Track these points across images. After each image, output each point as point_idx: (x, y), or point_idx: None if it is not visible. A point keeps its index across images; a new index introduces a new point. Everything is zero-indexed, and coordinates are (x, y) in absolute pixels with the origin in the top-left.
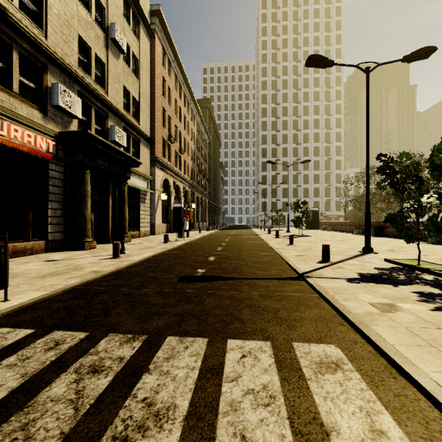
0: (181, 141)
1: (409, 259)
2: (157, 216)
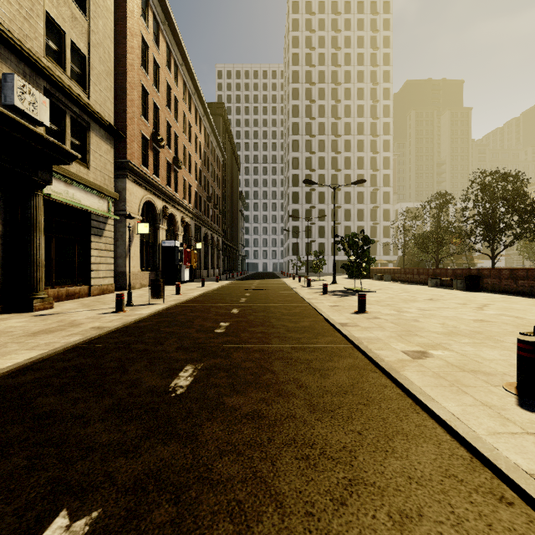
0: (179, 150)
1: None
2: (131, 260)
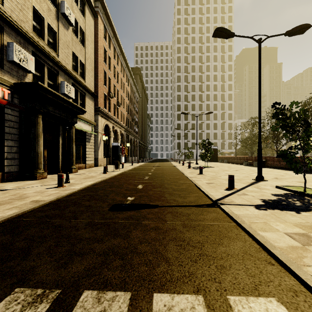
0: (119, 97)
1: (294, 186)
2: (100, 152)
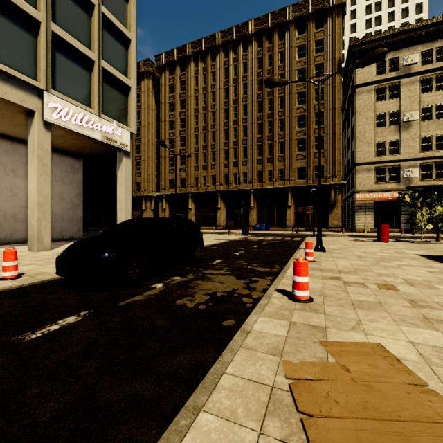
0: None
1: None
2: None
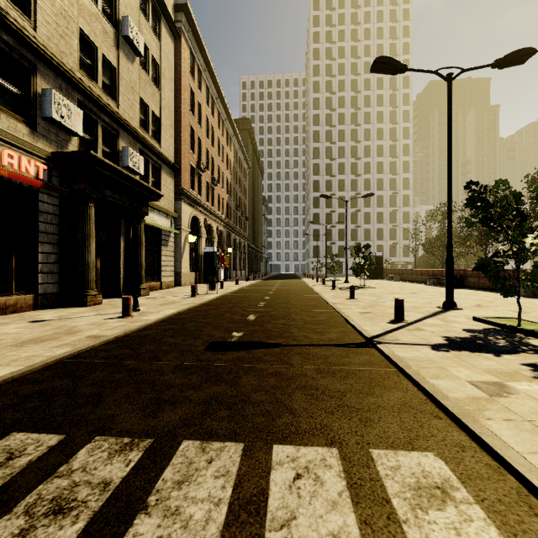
0: (215, 170)
1: (504, 317)
2: (184, 263)
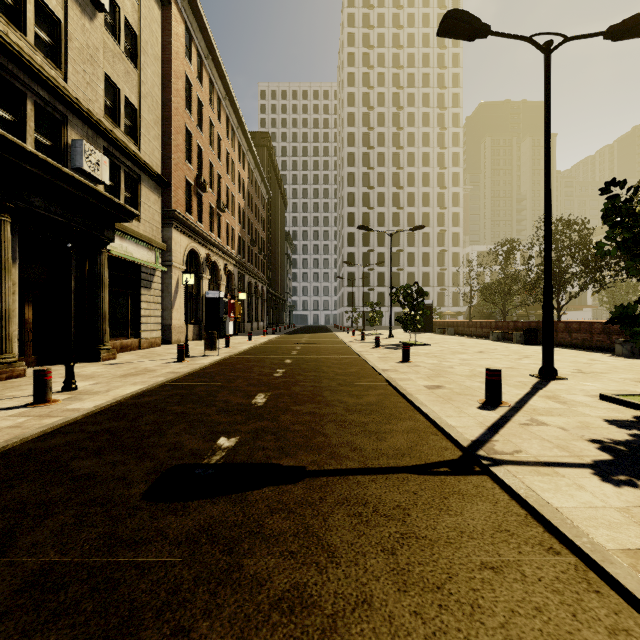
0: (222, 192)
1: None
2: (176, 312)
